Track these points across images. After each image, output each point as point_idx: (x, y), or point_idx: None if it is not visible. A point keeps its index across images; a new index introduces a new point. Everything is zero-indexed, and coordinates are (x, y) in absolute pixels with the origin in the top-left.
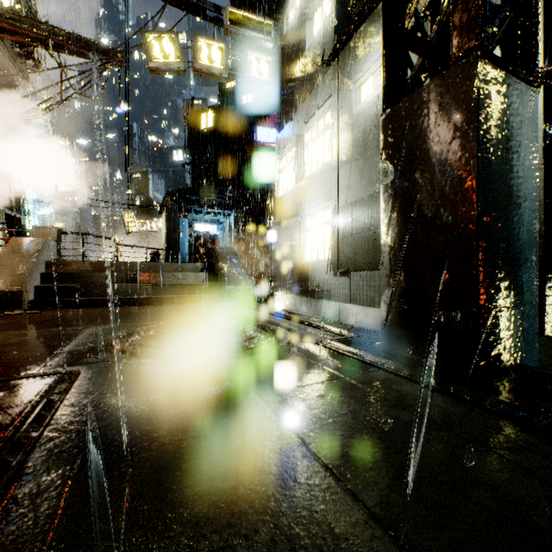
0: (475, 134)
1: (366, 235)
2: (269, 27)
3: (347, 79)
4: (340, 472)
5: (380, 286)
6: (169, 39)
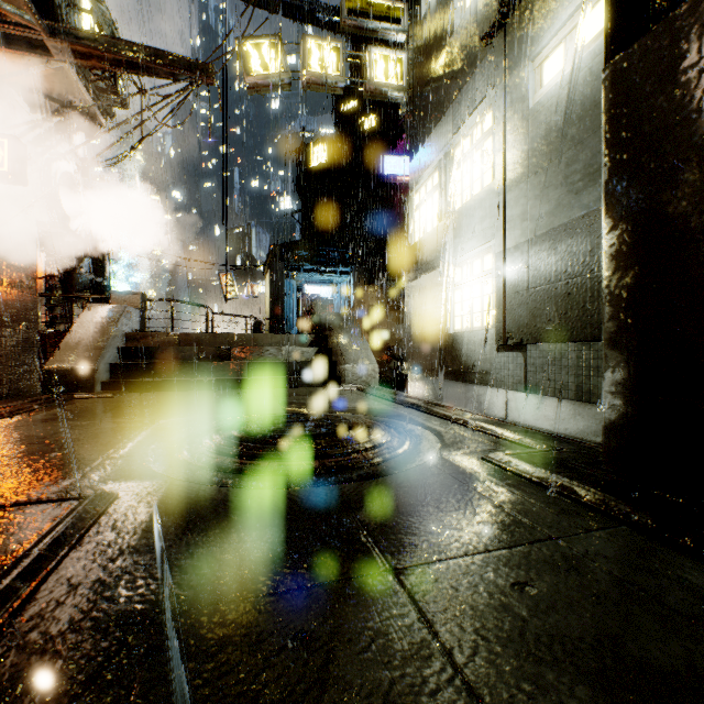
0: None
1: (552, 289)
2: (401, 12)
3: (519, 57)
4: None
5: (603, 367)
6: (270, 44)
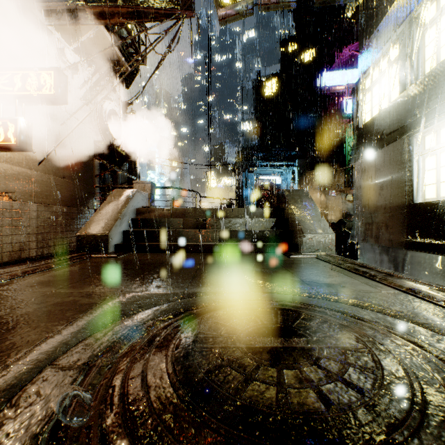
0: None
1: None
2: None
3: None
4: None
5: None
6: None
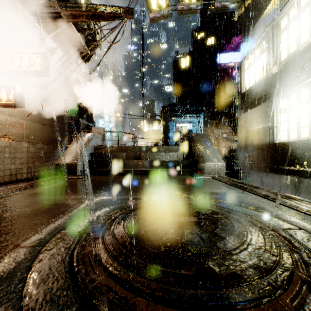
0: None
1: None
2: None
3: None
4: None
5: None
6: None
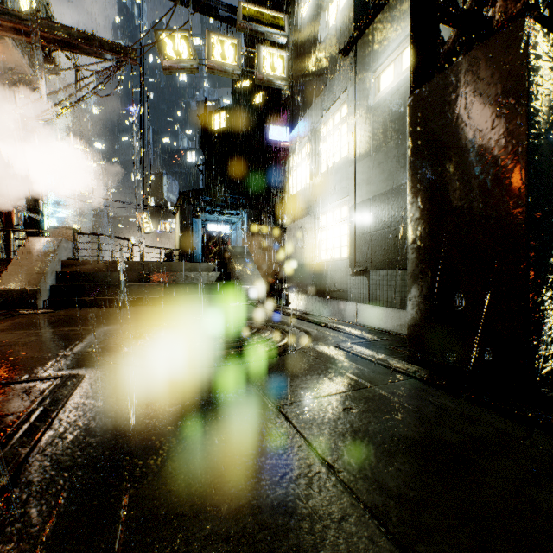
0: (525, 108)
1: (386, 232)
2: (283, 21)
3: (365, 69)
4: (381, 513)
5: (408, 285)
6: (182, 36)
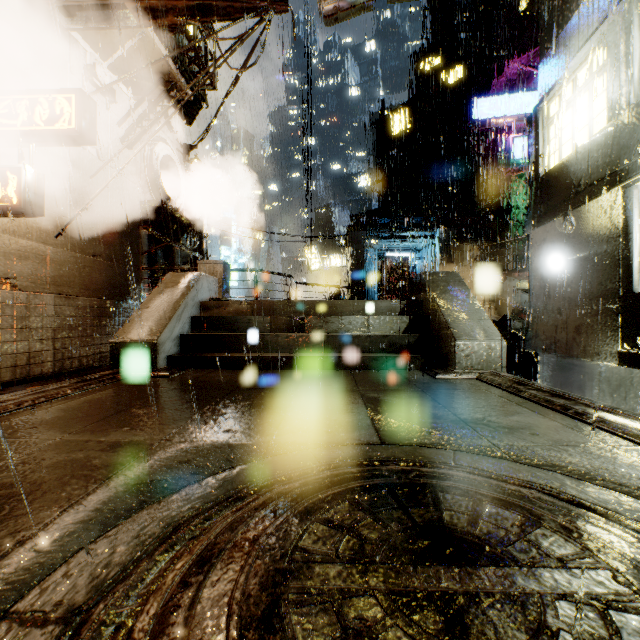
0: None
1: None
2: None
3: None
4: None
5: None
6: None
